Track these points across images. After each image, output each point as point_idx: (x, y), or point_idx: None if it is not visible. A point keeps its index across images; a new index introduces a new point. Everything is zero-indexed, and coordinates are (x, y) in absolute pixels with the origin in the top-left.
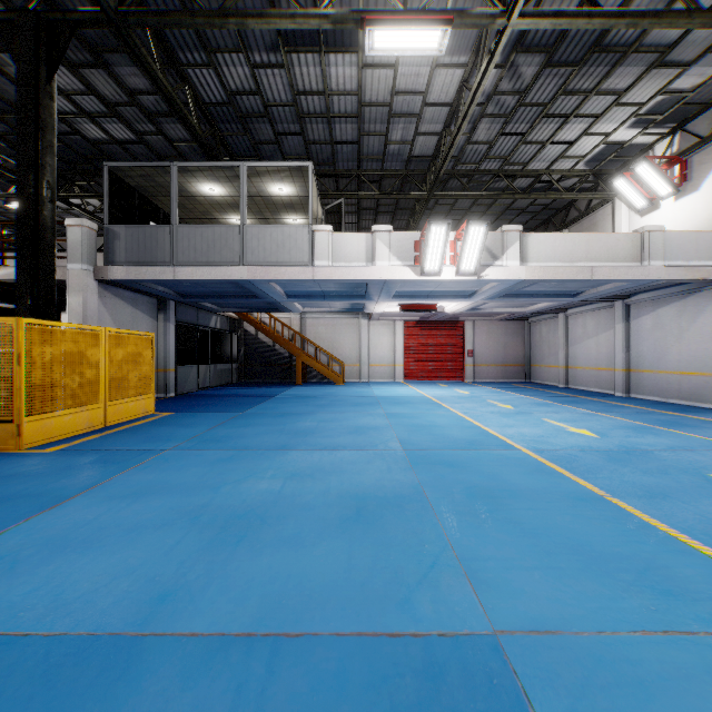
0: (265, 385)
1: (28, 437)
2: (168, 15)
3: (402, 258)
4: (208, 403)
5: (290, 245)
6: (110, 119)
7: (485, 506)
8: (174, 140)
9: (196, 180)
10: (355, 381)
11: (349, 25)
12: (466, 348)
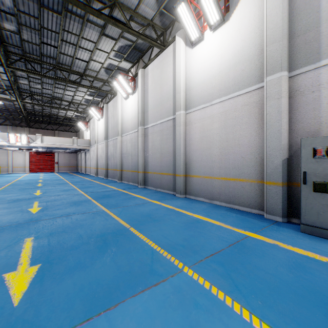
0: None
1: None
2: None
3: (4, 139)
4: None
5: None
6: None
7: None
8: None
9: None
10: (6, 173)
11: None
12: (55, 161)
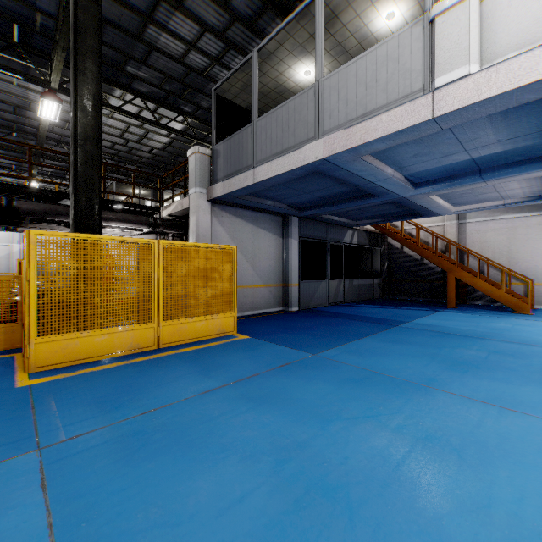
0: (405, 304)
1: (40, 359)
2: None
3: None
4: (306, 325)
5: (387, 73)
6: (231, 55)
7: None
8: None
9: (286, 66)
10: None
11: None
12: None
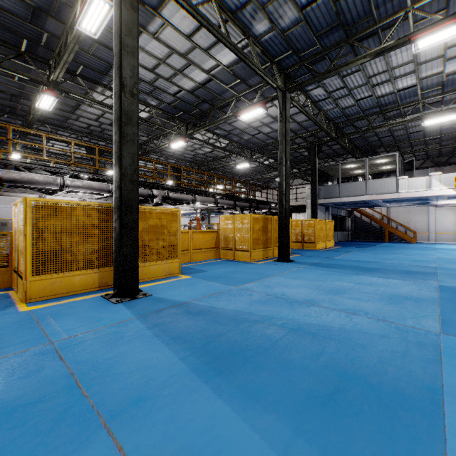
0: (367, 242)
1: (316, 247)
2: (350, 134)
3: (446, 185)
4: (349, 245)
5: (387, 185)
6: None
7: (453, 263)
8: (334, 149)
9: (346, 165)
10: (424, 242)
11: (414, 120)
12: None
